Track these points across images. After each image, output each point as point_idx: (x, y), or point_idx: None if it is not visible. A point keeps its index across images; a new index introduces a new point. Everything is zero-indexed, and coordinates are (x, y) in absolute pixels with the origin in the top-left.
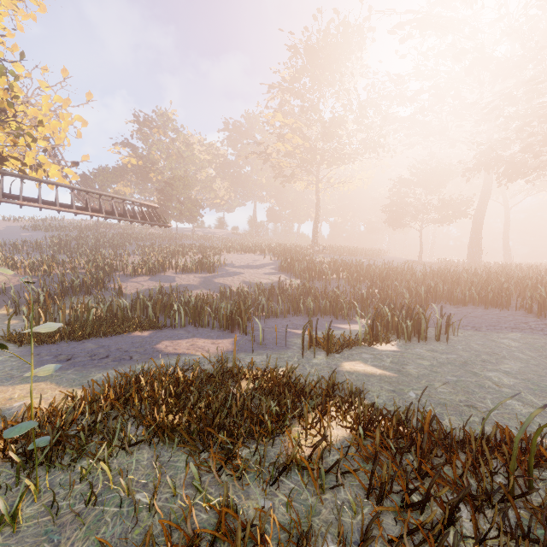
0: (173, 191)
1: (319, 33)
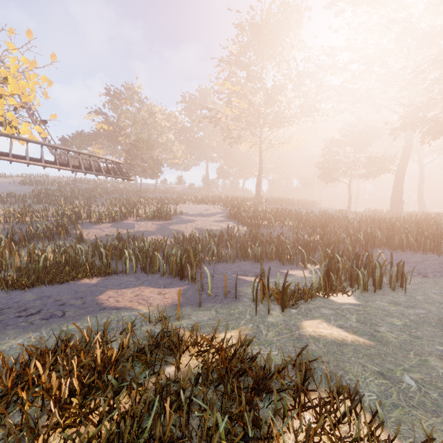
0: (138, 151)
1: (262, 13)
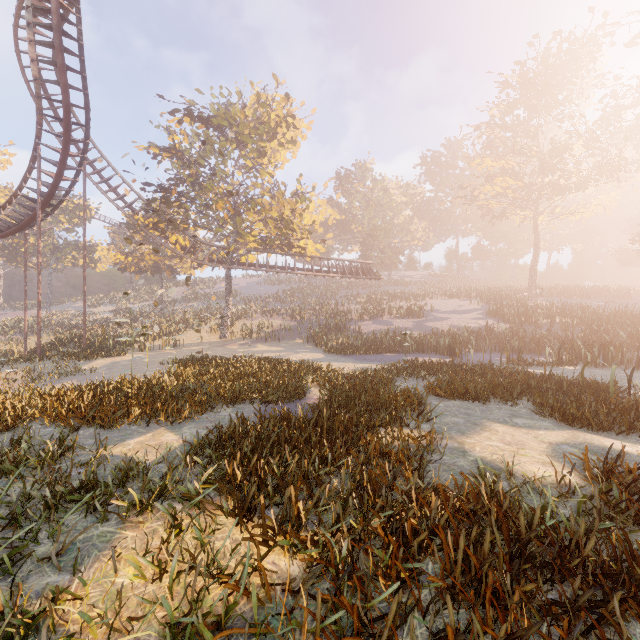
0: (375, 241)
1: (535, 59)
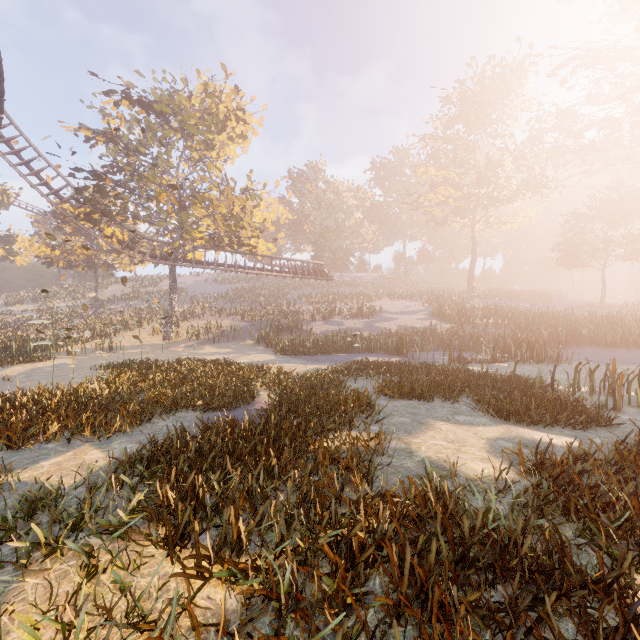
0: (327, 242)
1: (473, 79)
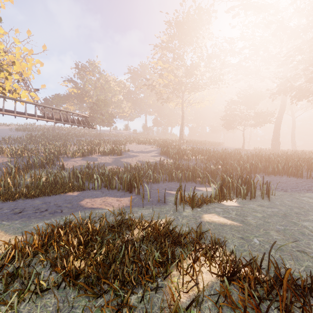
0: (98, 108)
1: (183, 14)
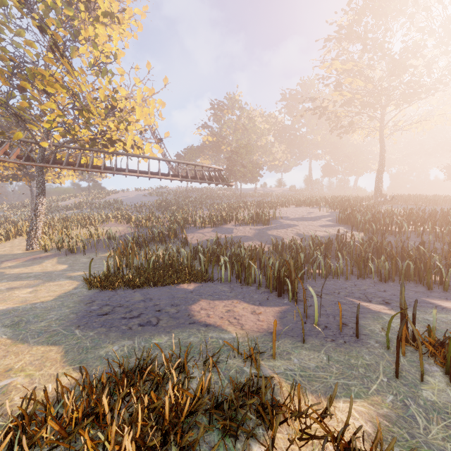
0: (238, 157)
1: None
